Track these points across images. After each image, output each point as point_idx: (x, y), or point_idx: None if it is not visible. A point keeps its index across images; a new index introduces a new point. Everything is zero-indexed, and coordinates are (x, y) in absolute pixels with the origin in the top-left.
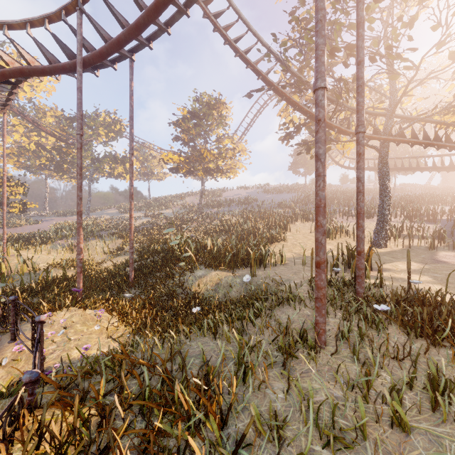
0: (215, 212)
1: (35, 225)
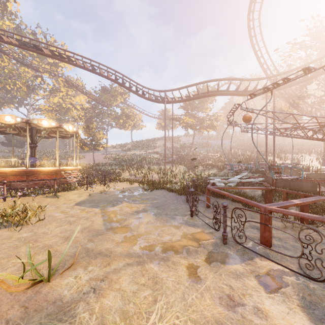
0: (194, 151)
1: (87, 158)
